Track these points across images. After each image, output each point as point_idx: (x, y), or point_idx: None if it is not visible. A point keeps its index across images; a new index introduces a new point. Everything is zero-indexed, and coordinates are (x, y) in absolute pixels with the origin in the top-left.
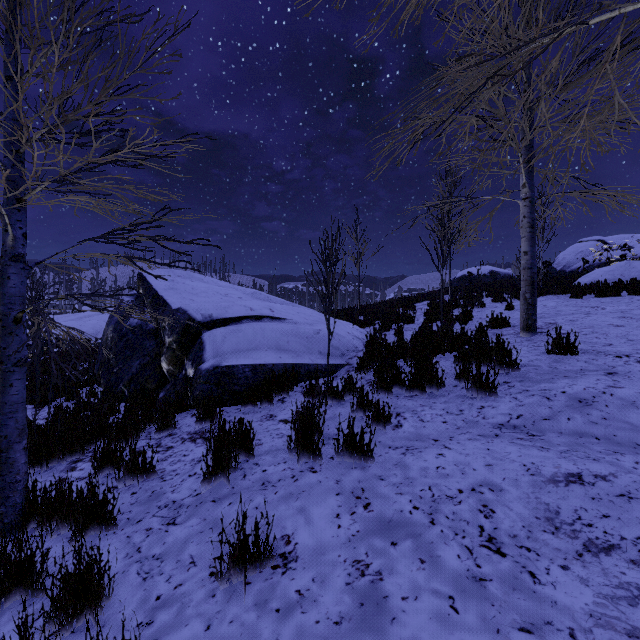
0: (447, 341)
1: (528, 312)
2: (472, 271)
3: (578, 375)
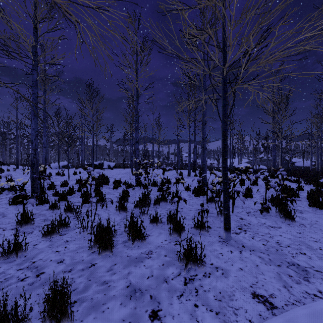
0: None
1: None
2: None
3: None
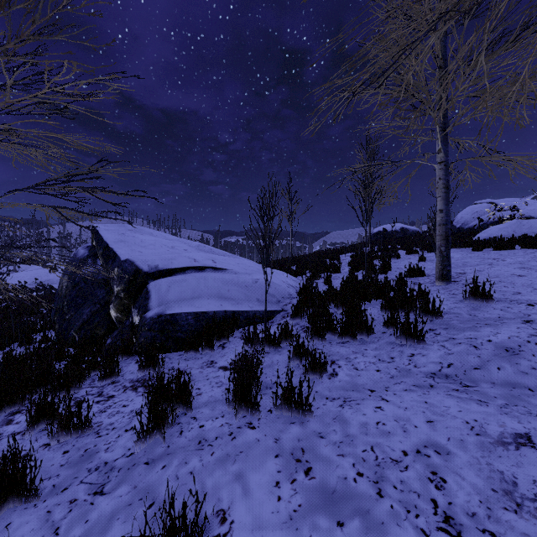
0: (372, 289)
1: (443, 263)
2: (386, 228)
3: (498, 323)
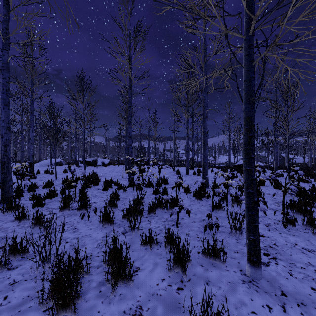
0: None
1: None
2: None
3: None
